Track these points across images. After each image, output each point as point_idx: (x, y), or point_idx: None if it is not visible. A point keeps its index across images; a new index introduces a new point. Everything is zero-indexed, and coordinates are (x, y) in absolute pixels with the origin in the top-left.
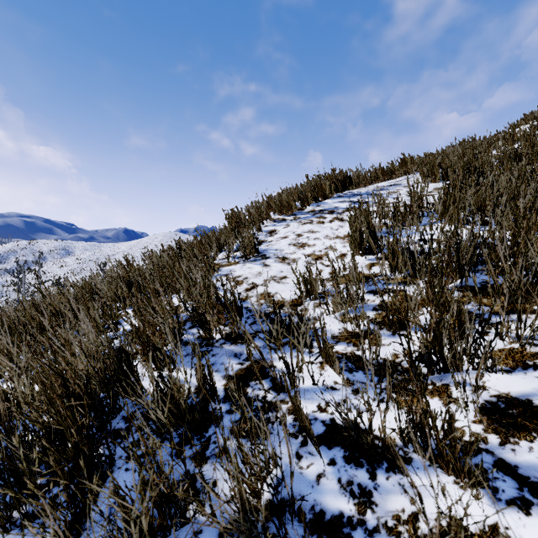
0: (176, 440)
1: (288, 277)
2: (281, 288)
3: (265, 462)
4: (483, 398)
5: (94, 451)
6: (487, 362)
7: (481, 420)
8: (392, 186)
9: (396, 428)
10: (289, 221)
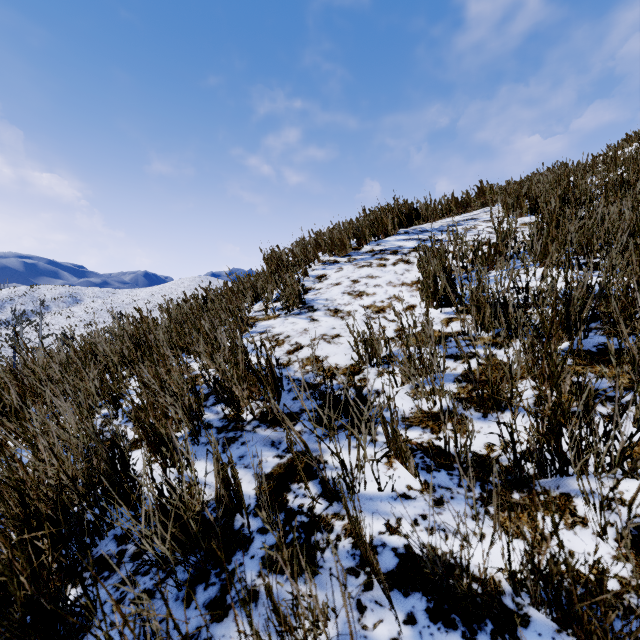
0: (185, 574)
1: (342, 336)
2: (333, 350)
3: (311, 621)
4: (624, 518)
5: (61, 603)
6: (623, 464)
7: (628, 558)
8: (467, 220)
9: (500, 563)
10: (342, 263)
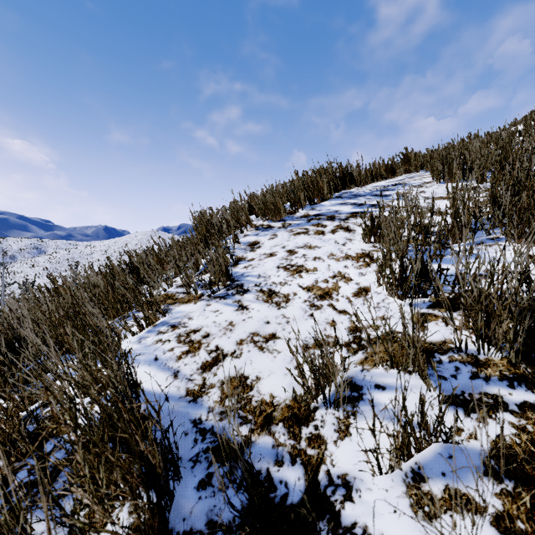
0: None
1: (279, 337)
2: (266, 365)
3: None
4: None
5: None
6: None
7: None
8: (396, 185)
9: None
10: (276, 229)
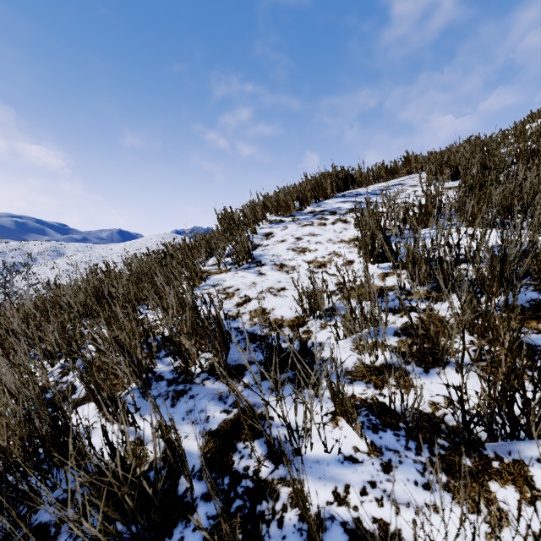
0: None
1: (287, 289)
2: (278, 303)
3: None
4: None
5: None
6: None
7: None
8: (396, 185)
9: None
10: (287, 223)
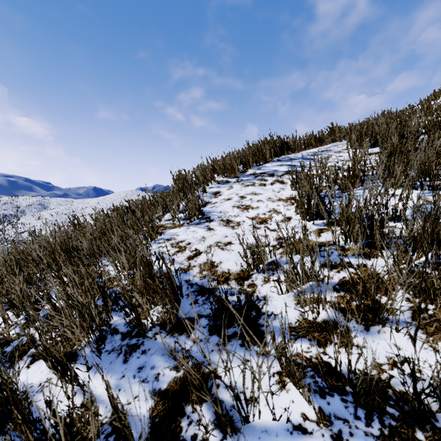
0: None
1: (233, 243)
2: (225, 256)
3: None
4: None
5: None
6: None
7: None
8: (323, 151)
9: None
10: (232, 183)
